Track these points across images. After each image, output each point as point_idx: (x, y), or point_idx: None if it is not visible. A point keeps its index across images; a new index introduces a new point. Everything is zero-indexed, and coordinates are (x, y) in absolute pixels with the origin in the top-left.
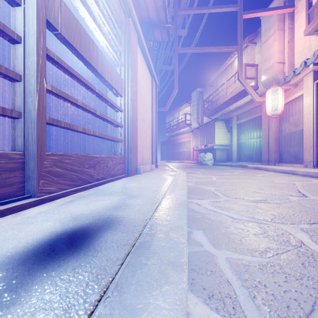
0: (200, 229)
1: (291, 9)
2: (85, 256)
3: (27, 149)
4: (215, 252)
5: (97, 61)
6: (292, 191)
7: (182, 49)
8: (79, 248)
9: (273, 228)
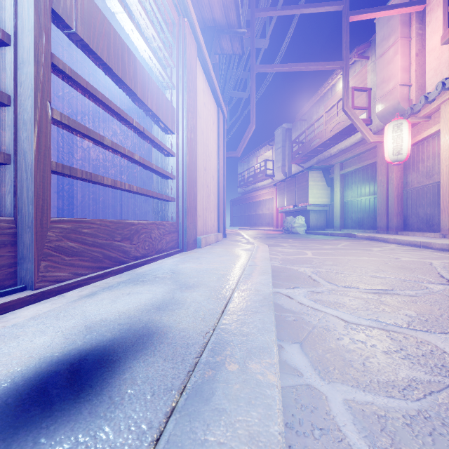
0: (296, 342)
1: (421, 6)
2: (90, 417)
3: (19, 213)
4: (324, 387)
5: (134, 80)
6: (430, 274)
7: (261, 68)
8: (83, 397)
9: (413, 341)
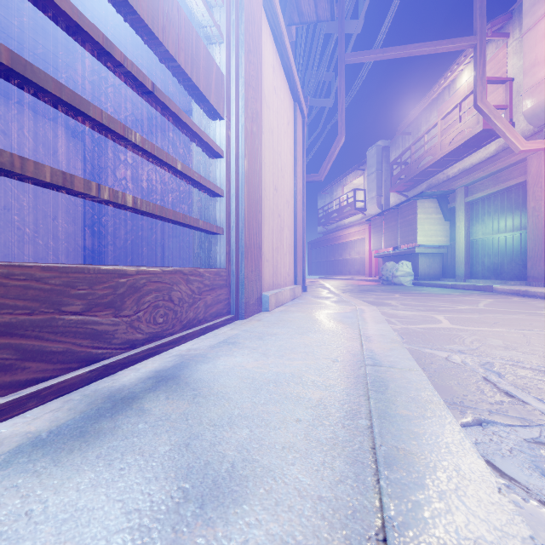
0: None
1: None
2: None
3: None
4: None
5: None
6: None
7: (353, 56)
8: None
9: None
